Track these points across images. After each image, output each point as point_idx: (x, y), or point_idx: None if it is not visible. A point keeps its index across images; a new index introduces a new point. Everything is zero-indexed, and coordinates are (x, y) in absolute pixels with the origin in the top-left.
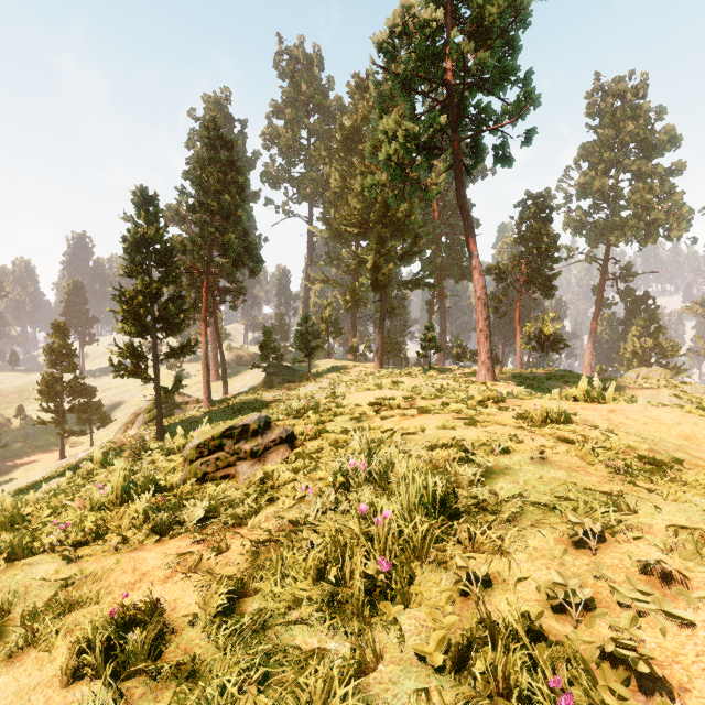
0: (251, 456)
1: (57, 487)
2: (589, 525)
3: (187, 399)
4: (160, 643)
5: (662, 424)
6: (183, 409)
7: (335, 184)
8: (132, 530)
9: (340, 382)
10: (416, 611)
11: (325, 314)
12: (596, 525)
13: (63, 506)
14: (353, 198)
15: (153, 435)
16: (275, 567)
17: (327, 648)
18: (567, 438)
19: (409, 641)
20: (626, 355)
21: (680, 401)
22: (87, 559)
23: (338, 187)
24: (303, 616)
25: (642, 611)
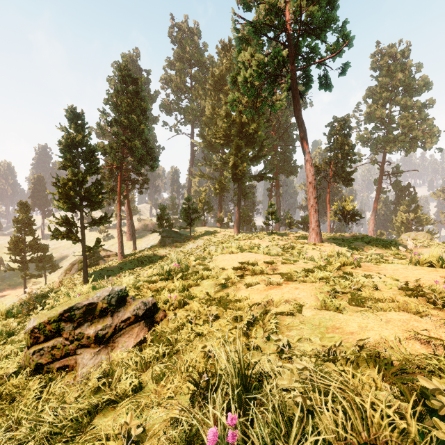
0: (96, 342)
1: None
2: None
3: (109, 253)
4: None
5: None
6: (105, 260)
7: (208, 112)
8: None
9: (211, 243)
10: None
11: (201, 197)
12: None
13: None
14: (220, 121)
15: (81, 279)
16: None
17: None
18: None
19: None
20: (396, 224)
21: None
22: None
23: (210, 114)
24: None
25: None
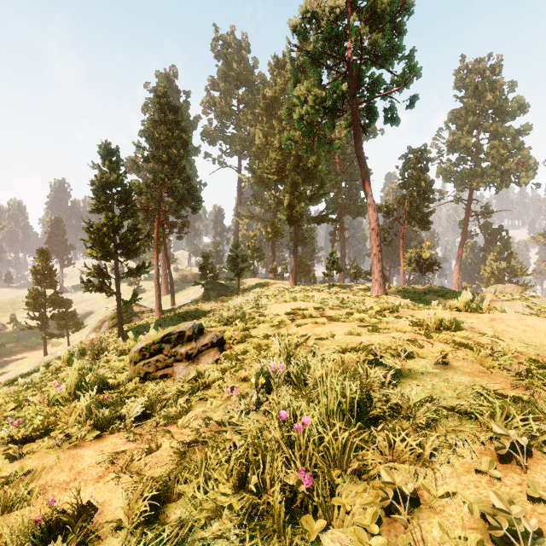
0: (186, 358)
1: (30, 381)
2: None
3: (143, 309)
4: None
5: (539, 331)
6: (139, 317)
7: (259, 141)
8: (77, 426)
9: (263, 296)
10: (340, 532)
11: (251, 243)
12: (524, 441)
13: (27, 400)
14: (272, 152)
15: (115, 338)
16: (199, 472)
17: None
18: (463, 345)
19: None
20: (485, 274)
21: (531, 311)
22: (29, 456)
23: (261, 144)
24: (223, 529)
25: None
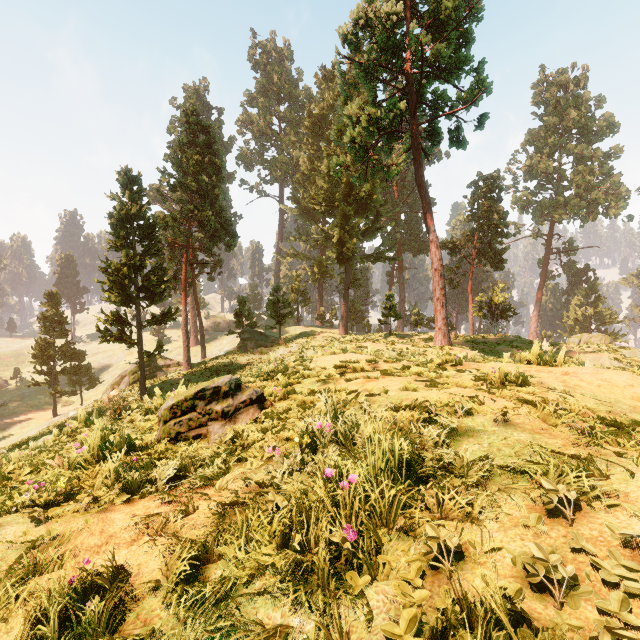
0: (222, 417)
1: (43, 444)
2: (561, 492)
3: (169, 362)
4: (119, 614)
5: (615, 386)
6: (165, 371)
7: (304, 166)
8: (104, 490)
9: (308, 347)
10: (384, 585)
11: (295, 285)
12: (571, 494)
13: (44, 464)
14: (320, 179)
15: (137, 395)
16: (240, 532)
17: (291, 624)
18: (527, 400)
19: (377, 620)
20: (568, 322)
21: (620, 364)
22: (56, 520)
23: (307, 169)
24: (266, 586)
25: (632, 593)
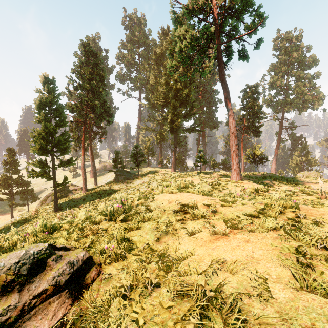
0: None
1: None
2: None
3: (76, 187)
4: None
5: None
6: (73, 193)
7: (152, 81)
8: None
9: (153, 180)
10: None
11: (147, 145)
12: None
13: None
14: (160, 87)
15: (53, 208)
16: None
17: None
18: None
19: None
20: (292, 165)
21: None
22: None
23: (153, 83)
24: None
25: None
